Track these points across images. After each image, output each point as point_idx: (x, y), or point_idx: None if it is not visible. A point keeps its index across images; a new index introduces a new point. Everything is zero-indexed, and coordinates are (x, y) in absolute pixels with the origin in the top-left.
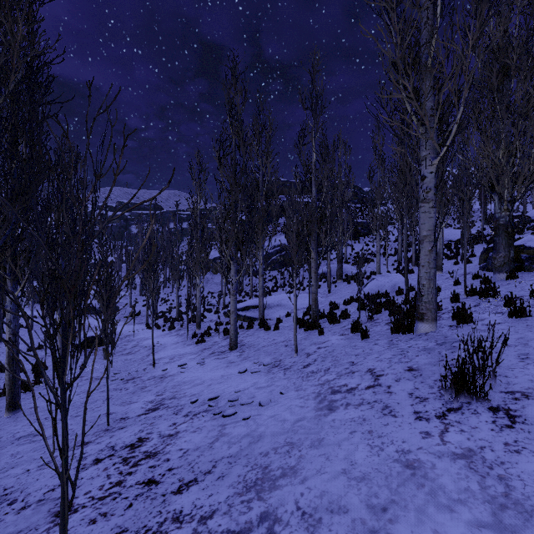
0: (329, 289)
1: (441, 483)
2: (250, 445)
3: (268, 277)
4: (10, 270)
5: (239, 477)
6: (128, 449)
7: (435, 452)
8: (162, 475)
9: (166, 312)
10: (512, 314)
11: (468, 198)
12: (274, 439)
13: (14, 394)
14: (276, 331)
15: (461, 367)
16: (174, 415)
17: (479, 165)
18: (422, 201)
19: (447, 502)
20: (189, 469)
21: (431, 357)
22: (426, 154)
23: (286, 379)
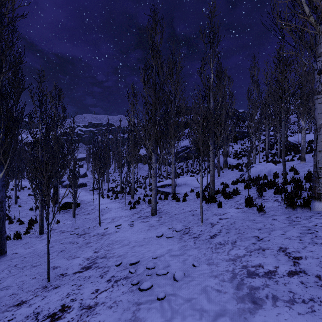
0: (218, 174)
1: None
2: None
3: (177, 166)
4: None
5: None
6: (47, 320)
7: None
8: None
9: (114, 187)
10: None
11: None
12: None
13: (1, 244)
14: (184, 202)
15: None
16: (100, 279)
17: None
18: (319, 93)
19: None
20: None
21: None
22: None
23: (196, 248)
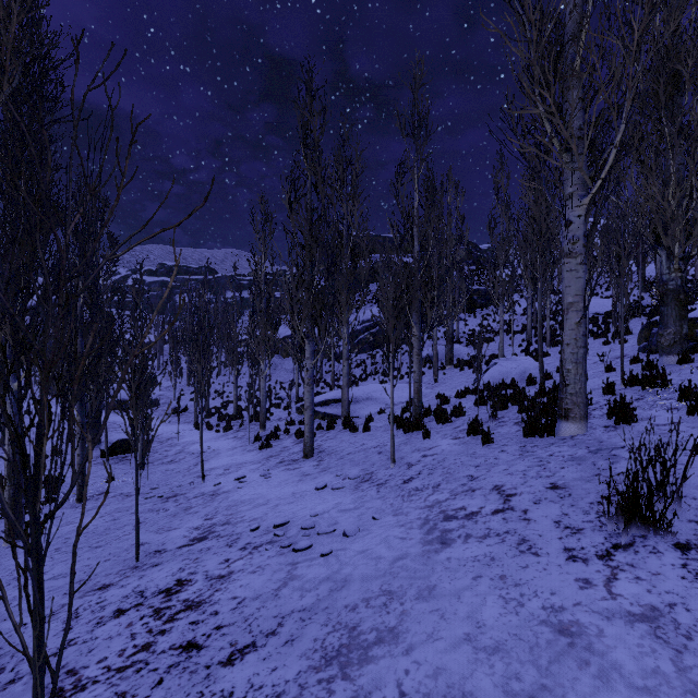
0: (435, 378)
1: (615, 660)
2: (331, 594)
3: (354, 362)
4: (10, 351)
5: (316, 642)
6: (162, 596)
7: (602, 611)
8: (207, 635)
9: (221, 408)
10: (693, 410)
11: (626, 254)
12: (364, 585)
13: (16, 516)
14: (366, 433)
15: (632, 485)
16: (227, 548)
17: (640, 210)
18: (567, 255)
19: (628, 692)
20: (245, 627)
21: (583, 470)
22: (573, 191)
23: (380, 498)
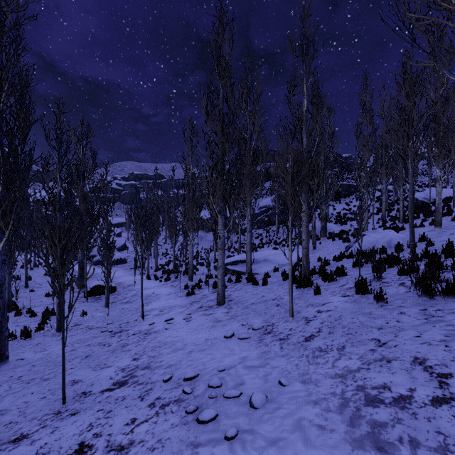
0: (314, 246)
1: None
2: None
3: (254, 235)
4: None
5: None
6: None
7: None
8: None
9: (165, 265)
10: None
11: None
12: None
13: (0, 345)
14: (264, 287)
15: None
16: (139, 401)
17: None
18: None
19: None
20: None
21: None
22: None
23: (284, 356)
